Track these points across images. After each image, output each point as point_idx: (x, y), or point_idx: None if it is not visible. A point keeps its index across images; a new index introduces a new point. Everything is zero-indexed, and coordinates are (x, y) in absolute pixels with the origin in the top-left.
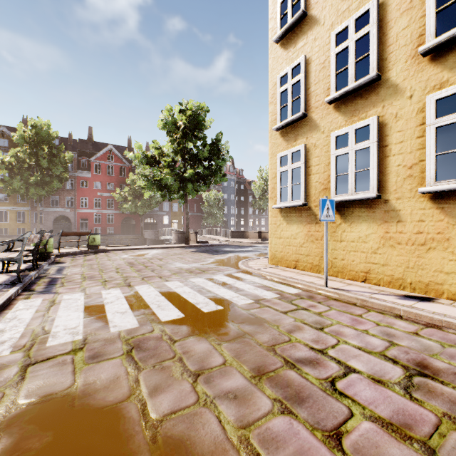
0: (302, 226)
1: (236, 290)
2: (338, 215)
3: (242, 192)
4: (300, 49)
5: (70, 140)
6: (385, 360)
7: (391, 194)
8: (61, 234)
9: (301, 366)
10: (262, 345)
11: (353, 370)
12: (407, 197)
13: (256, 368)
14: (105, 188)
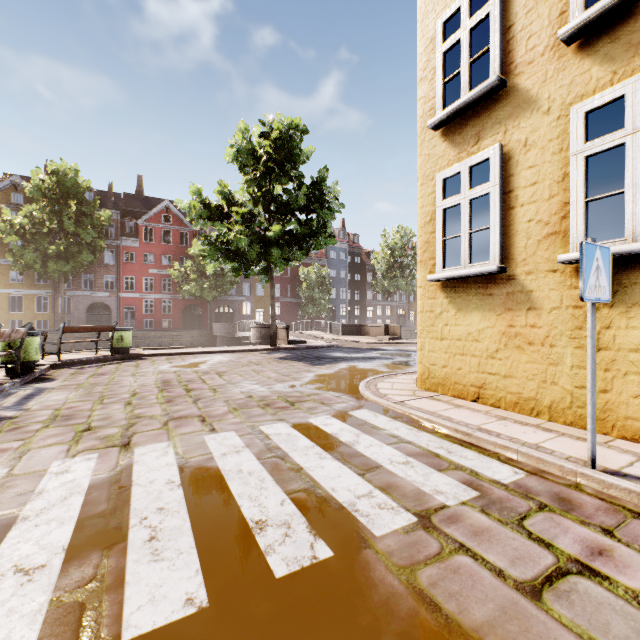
0: (493, 315)
1: (361, 466)
2: None
3: (357, 267)
4: None
5: (111, 193)
6: None
7: None
8: (63, 329)
9: None
10: None
11: None
12: None
13: None
14: (159, 262)
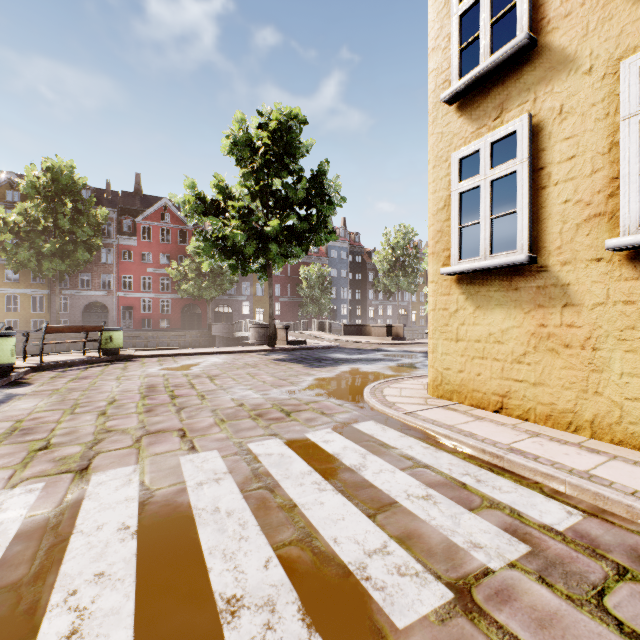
0: (520, 312)
1: (371, 503)
2: None
3: (358, 266)
4: None
5: (108, 191)
6: None
7: None
8: (45, 329)
9: None
10: None
11: None
12: None
13: None
14: (157, 261)
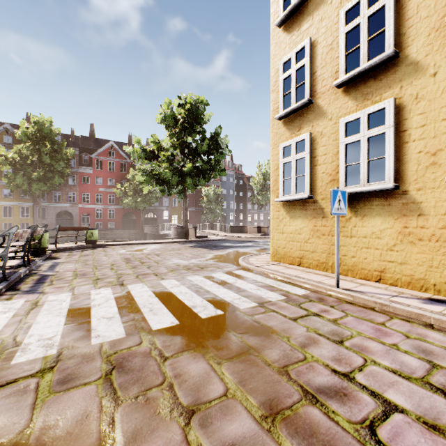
0: (307, 220)
1: (237, 290)
2: (348, 208)
3: (241, 187)
4: (305, 31)
5: (73, 136)
6: (433, 391)
7: (411, 184)
8: (58, 228)
9: (325, 400)
10: (272, 365)
11: (394, 407)
12: (431, 188)
13: (267, 401)
14: (106, 184)
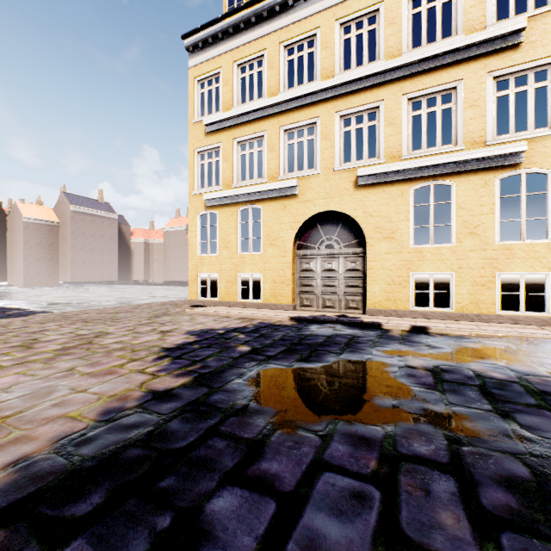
0: None
1: None
2: None
3: None
4: None
5: None
6: None
7: None
8: None
9: None
10: None
11: None
12: None
13: None
14: None
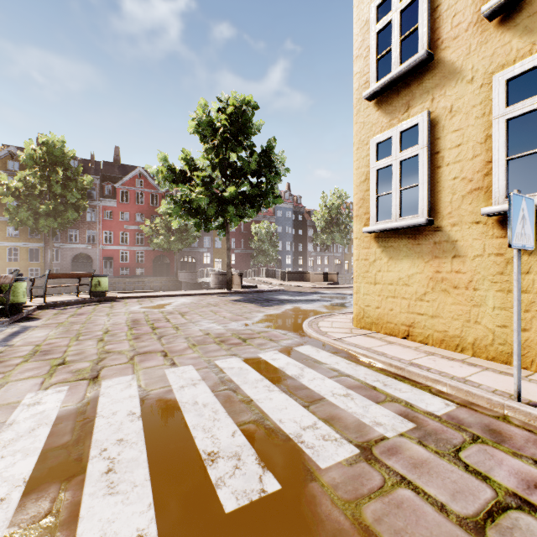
0: (422, 262)
1: (306, 398)
2: None
3: (300, 223)
4: None
5: (92, 161)
6: None
7: None
8: (48, 275)
9: None
10: None
11: None
12: None
13: None
14: (133, 220)
